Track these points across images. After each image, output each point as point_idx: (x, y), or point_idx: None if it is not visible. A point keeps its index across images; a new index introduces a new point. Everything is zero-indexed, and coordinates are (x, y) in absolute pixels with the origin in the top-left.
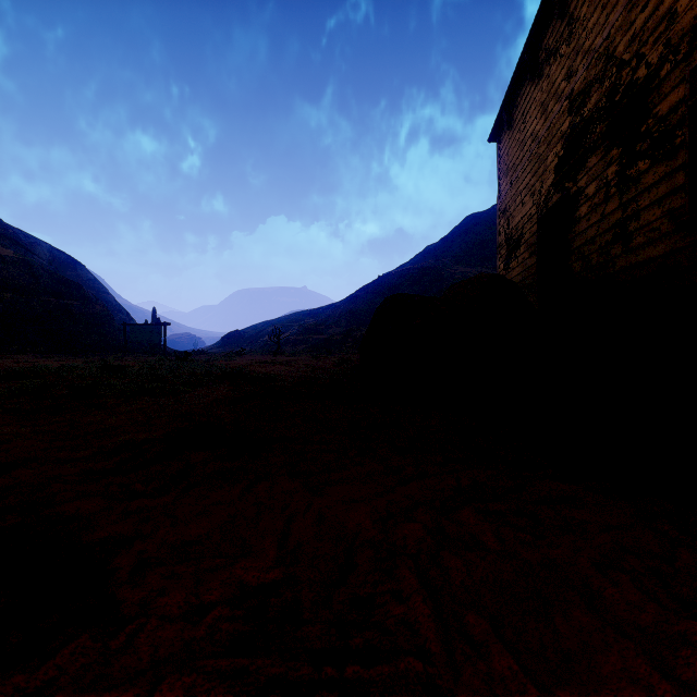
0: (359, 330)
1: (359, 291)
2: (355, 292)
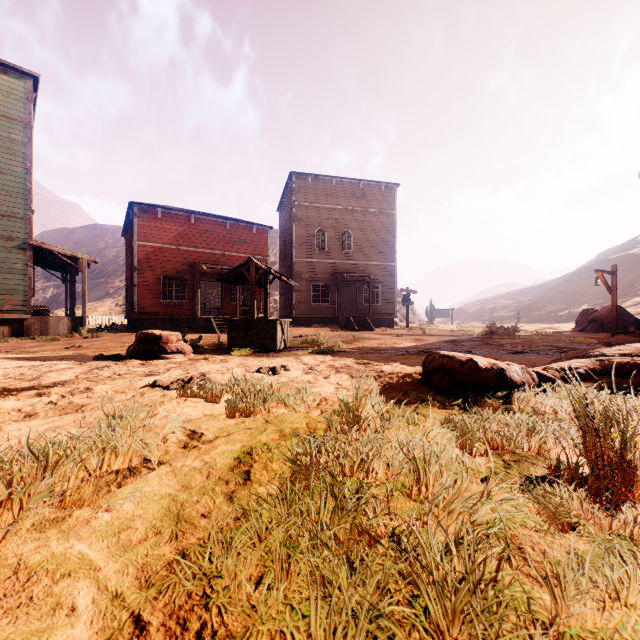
0: (572, 308)
1: (572, 276)
2: (568, 277)
